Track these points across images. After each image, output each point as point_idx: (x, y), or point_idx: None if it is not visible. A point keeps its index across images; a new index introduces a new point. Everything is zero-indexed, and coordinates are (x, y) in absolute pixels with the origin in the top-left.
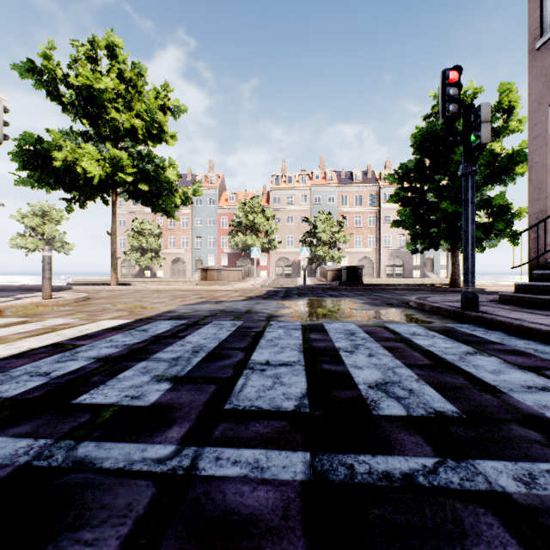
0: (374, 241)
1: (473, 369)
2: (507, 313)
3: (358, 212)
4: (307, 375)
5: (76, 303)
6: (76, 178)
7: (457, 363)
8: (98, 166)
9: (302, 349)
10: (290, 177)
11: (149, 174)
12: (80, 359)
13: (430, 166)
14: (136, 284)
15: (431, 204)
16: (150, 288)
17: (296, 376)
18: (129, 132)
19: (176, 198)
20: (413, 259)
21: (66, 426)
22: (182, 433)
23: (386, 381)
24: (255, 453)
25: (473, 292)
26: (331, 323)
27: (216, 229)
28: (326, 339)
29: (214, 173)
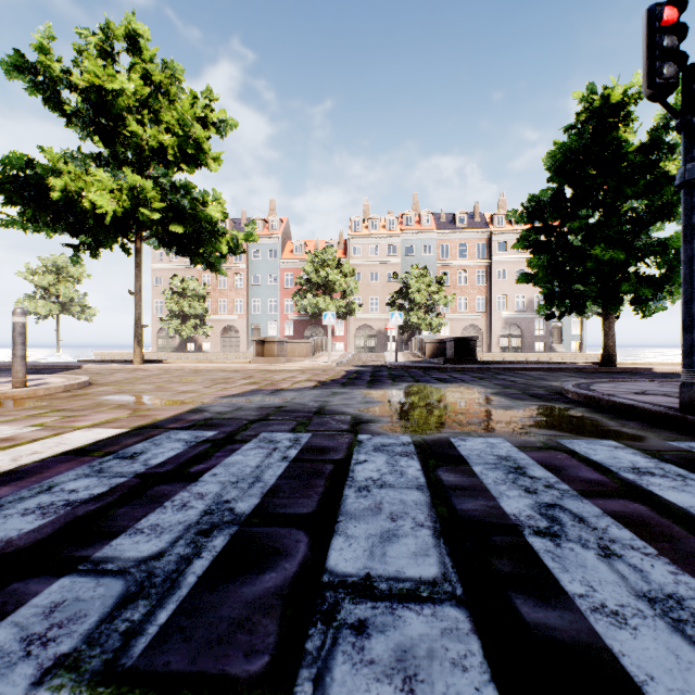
0: (483, 304)
1: None
2: None
3: (463, 266)
4: (491, 663)
5: (64, 393)
6: (82, 216)
7: None
8: (112, 198)
9: (437, 523)
10: (373, 221)
11: (185, 212)
12: None
13: (572, 197)
14: (169, 362)
15: (577, 249)
16: (187, 367)
17: (462, 676)
18: (155, 152)
19: (222, 245)
20: (535, 327)
21: None
22: None
23: None
24: None
25: None
26: (464, 439)
27: (279, 289)
28: (475, 488)
29: (276, 216)
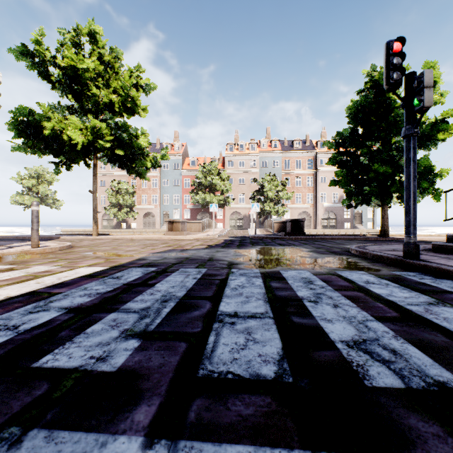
0: (311, 198)
1: (447, 324)
2: (447, 261)
3: (298, 174)
4: (278, 329)
5: (60, 251)
6: (62, 144)
7: (426, 315)
8: (81, 134)
9: (266, 298)
10: (241, 145)
11: (125, 142)
12: (52, 310)
13: (362, 133)
14: (113, 234)
15: (365, 166)
16: (125, 237)
17: (267, 332)
18: (107, 106)
19: (147, 162)
20: (344, 213)
21: (17, 403)
22: (151, 415)
23: (363, 339)
24: (242, 452)
25: (414, 242)
26: (287, 271)
27: (181, 189)
28: (287, 288)
29: (178, 142)
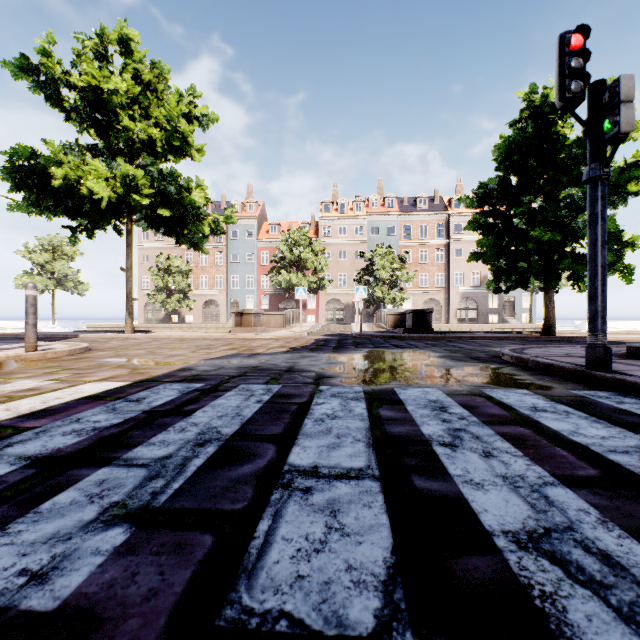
0: (442, 280)
1: None
2: None
3: (424, 246)
4: (388, 505)
5: (69, 357)
6: (80, 201)
7: None
8: (107, 186)
9: (370, 439)
10: (342, 204)
11: (171, 197)
12: (3, 461)
13: (517, 185)
14: (157, 331)
15: (520, 231)
16: (173, 336)
17: (368, 510)
18: (145, 144)
19: (204, 227)
20: (489, 301)
21: None
22: None
23: (544, 527)
24: None
25: (604, 344)
26: (406, 389)
27: (256, 266)
28: (405, 419)
29: (253, 200)
